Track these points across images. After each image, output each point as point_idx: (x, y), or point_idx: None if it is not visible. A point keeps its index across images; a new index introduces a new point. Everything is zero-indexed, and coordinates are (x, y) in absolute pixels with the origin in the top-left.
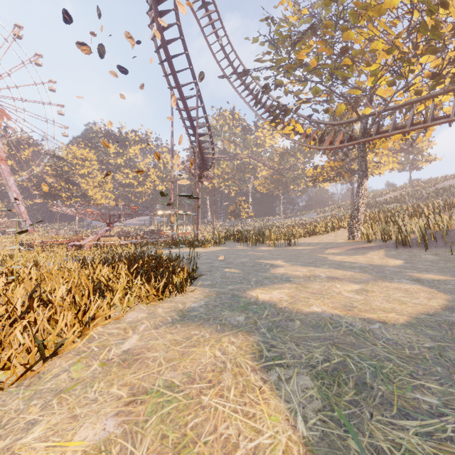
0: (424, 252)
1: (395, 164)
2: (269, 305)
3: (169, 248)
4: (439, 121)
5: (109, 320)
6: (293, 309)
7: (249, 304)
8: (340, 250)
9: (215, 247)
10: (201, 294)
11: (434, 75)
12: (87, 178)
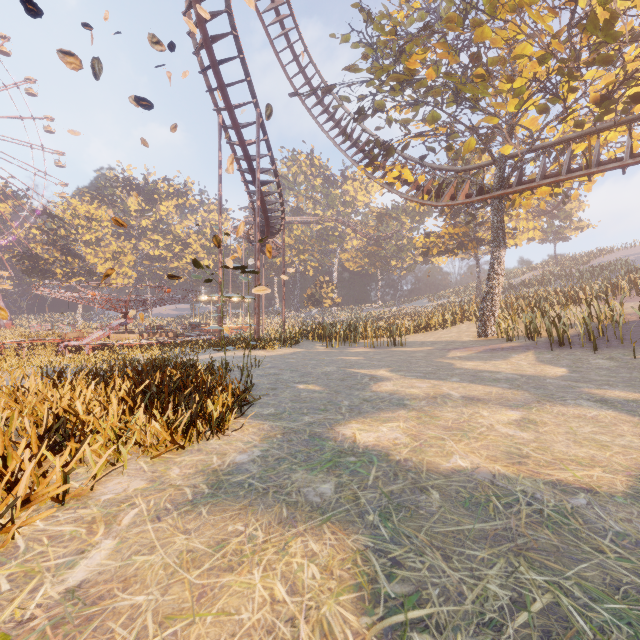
0: (593, 354)
1: (537, 232)
2: (376, 455)
3: (215, 350)
4: (609, 165)
5: (51, 511)
6: (422, 464)
7: (342, 454)
8: (469, 352)
9: (284, 349)
10: (256, 434)
11: (602, 99)
12: (95, 247)
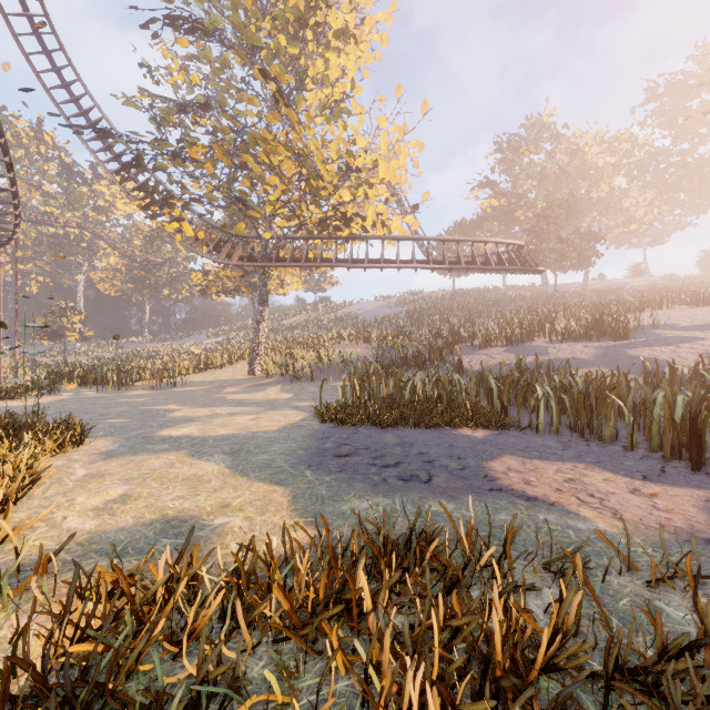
0: (311, 385)
1: (300, 285)
2: (184, 437)
3: None
4: (325, 264)
5: (52, 462)
6: (206, 436)
7: (167, 439)
8: (239, 388)
9: (43, 397)
10: (107, 442)
11: (322, 221)
12: None
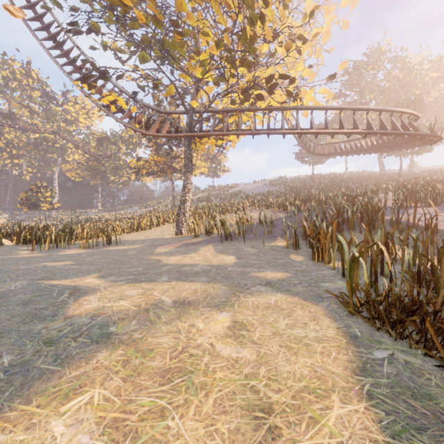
0: (244, 244)
1: (206, 169)
2: None
3: None
4: (247, 131)
5: None
6: None
7: None
8: (171, 248)
9: None
10: None
11: (244, 91)
12: None
